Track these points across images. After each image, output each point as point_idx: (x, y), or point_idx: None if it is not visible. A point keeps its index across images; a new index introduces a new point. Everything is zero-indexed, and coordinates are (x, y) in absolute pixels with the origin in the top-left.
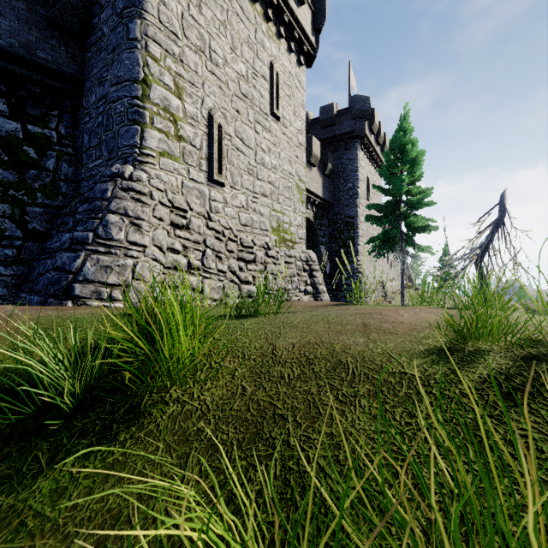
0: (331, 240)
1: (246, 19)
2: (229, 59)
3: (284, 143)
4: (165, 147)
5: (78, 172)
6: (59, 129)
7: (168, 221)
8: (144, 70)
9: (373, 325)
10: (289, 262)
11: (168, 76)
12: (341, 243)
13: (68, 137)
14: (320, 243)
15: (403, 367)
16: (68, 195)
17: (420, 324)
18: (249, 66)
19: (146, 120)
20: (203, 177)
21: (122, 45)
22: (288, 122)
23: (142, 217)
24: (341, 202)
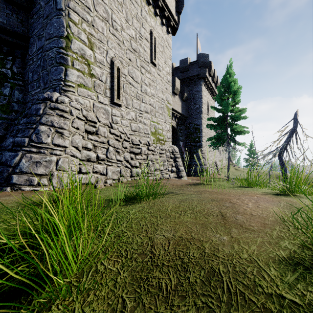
0: (186, 138)
1: (135, 2)
2: (124, 26)
3: (159, 80)
4: (82, 81)
5: (25, 97)
6: (13, 69)
7: (83, 129)
8: (67, 30)
9: (230, 217)
10: (162, 153)
11: (83, 35)
12: (192, 140)
13: (18, 74)
14: (180, 140)
15: (278, 287)
16: (19, 112)
17: (268, 218)
18: (137, 32)
19: (69, 63)
20: (107, 101)
21: (52, 13)
22: (161, 67)
23: (64, 127)
24: (192, 116)
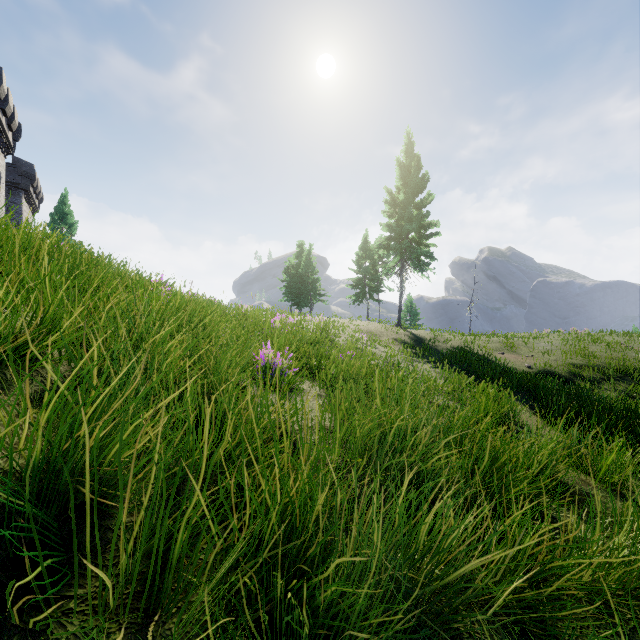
0: None
1: None
2: None
3: (0, 206)
4: None
5: None
6: None
7: None
8: None
9: None
10: None
11: None
12: None
13: None
14: None
15: None
16: None
17: None
18: None
19: None
20: None
21: None
22: (1, 193)
23: None
24: None
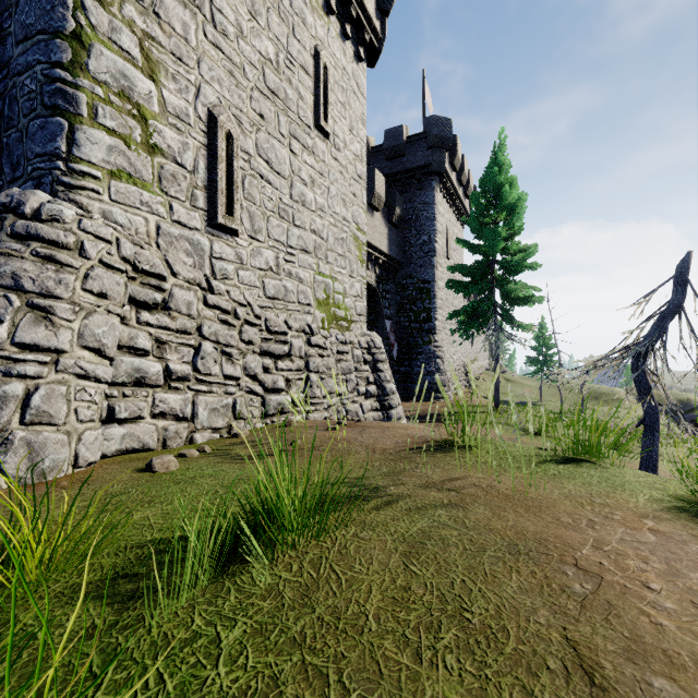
0: (400, 312)
1: None
2: (246, 29)
3: (336, 173)
4: (123, 163)
5: None
6: None
7: (120, 297)
8: (75, 16)
9: (626, 694)
10: (344, 351)
11: (128, 36)
12: (412, 317)
13: None
14: (385, 317)
15: None
16: None
17: None
18: (281, 47)
19: (81, 109)
20: (199, 219)
21: None
22: (342, 141)
23: (56, 291)
24: (412, 261)
